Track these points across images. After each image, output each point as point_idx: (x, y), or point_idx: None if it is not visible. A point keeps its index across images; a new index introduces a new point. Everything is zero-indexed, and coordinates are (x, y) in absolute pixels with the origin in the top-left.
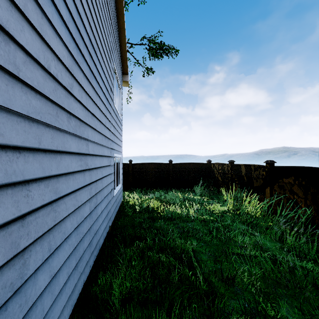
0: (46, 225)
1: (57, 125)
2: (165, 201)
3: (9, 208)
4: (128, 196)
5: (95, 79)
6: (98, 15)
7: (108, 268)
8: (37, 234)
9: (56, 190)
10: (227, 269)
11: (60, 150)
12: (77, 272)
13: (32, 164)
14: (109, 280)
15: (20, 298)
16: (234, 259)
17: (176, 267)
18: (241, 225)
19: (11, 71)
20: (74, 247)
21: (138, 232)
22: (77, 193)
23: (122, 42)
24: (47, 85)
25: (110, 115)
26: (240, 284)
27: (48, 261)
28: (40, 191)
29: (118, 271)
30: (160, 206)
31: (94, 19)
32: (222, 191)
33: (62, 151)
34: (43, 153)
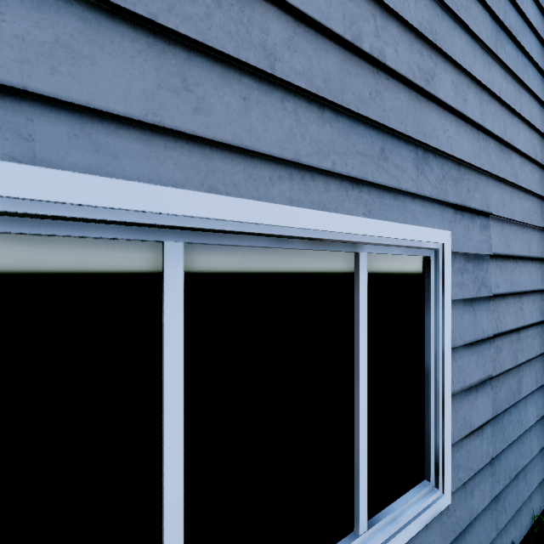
0: (533, 349)
1: (541, 225)
2: None
3: (512, 317)
4: None
5: None
6: None
7: None
8: (527, 355)
9: (540, 310)
10: None
11: (543, 257)
12: None
13: (524, 275)
14: None
15: (516, 414)
16: None
17: None
18: None
19: (513, 182)
20: None
21: None
22: None
23: None
24: (533, 179)
25: None
26: None
27: (534, 395)
28: (528, 306)
29: None
30: None
31: None
32: None
33: None
34: (530, 262)
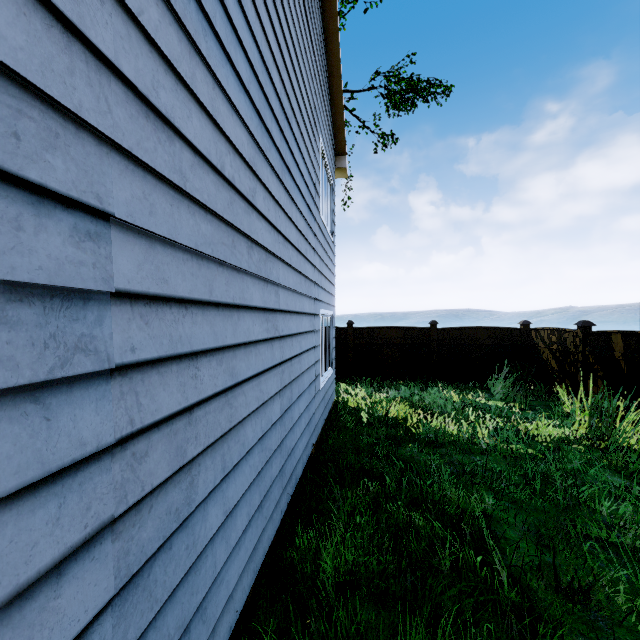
0: (218, 427)
1: (233, 262)
2: (421, 407)
3: (174, 394)
4: (345, 392)
5: (290, 173)
6: (294, 55)
7: (312, 522)
8: (208, 439)
9: (232, 371)
10: (570, 569)
11: (237, 303)
12: (261, 517)
13: (201, 327)
14: (314, 542)
15: (186, 536)
16: (588, 550)
17: (447, 542)
18: (611, 475)
19: (177, 183)
20: (257, 473)
21: (367, 462)
22: (262, 378)
23: (336, 93)
24: (220, 198)
25: (313, 236)
26: (606, 608)
27: (222, 487)
28: (211, 370)
29: (330, 530)
30: (411, 415)
31: (287, 65)
32: (558, 393)
33: (240, 306)
34: (214, 309)
